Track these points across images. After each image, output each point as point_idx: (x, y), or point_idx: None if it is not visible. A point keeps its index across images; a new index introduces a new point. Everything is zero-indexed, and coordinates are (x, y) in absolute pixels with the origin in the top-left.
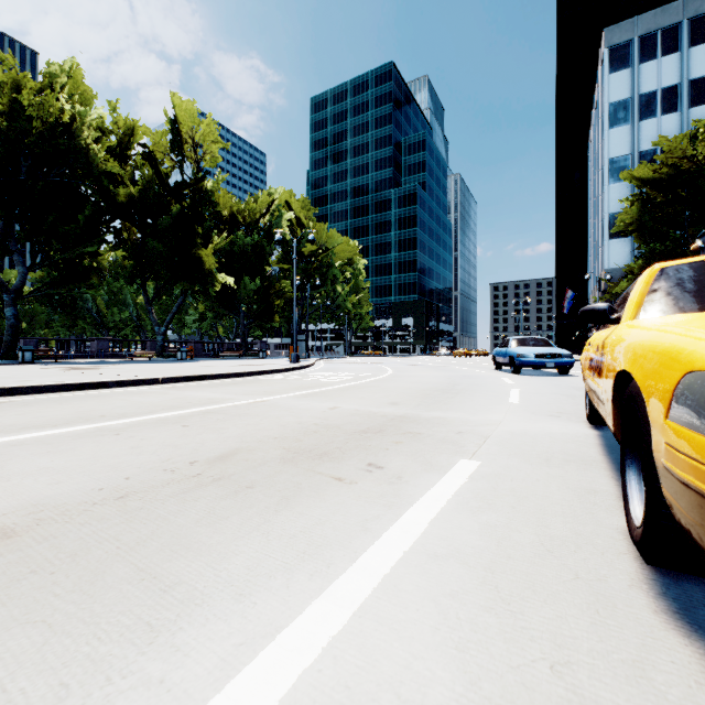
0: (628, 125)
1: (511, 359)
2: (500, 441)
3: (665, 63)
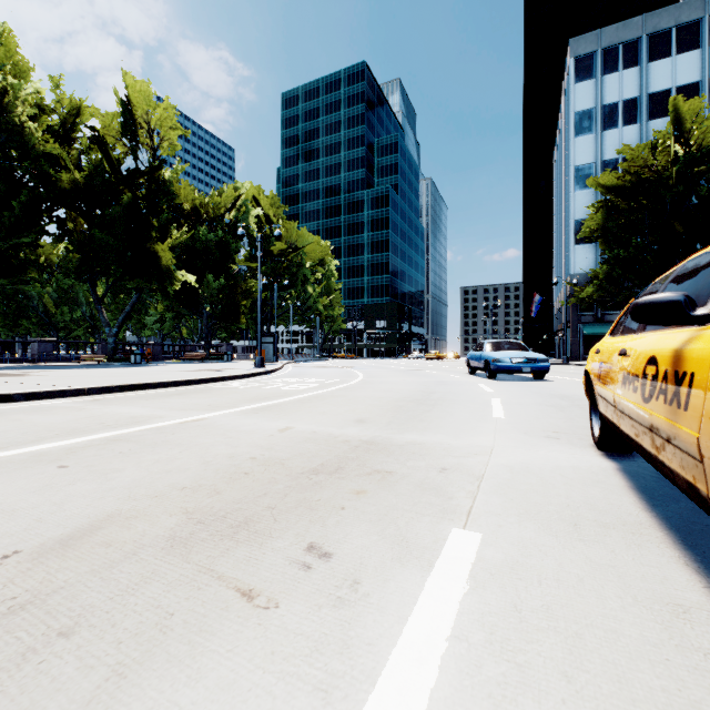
0: (592, 134)
1: (486, 364)
2: (499, 484)
3: (626, 76)
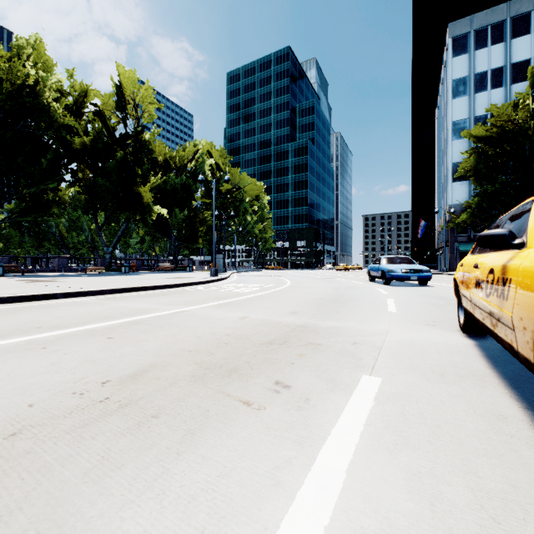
0: (466, 96)
1: (383, 273)
2: (393, 352)
3: (494, 50)
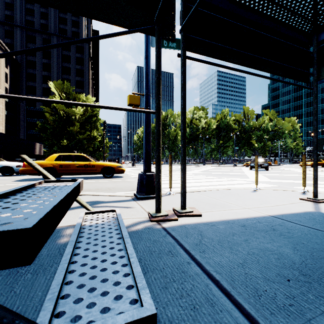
0: None
1: None
2: None
3: None
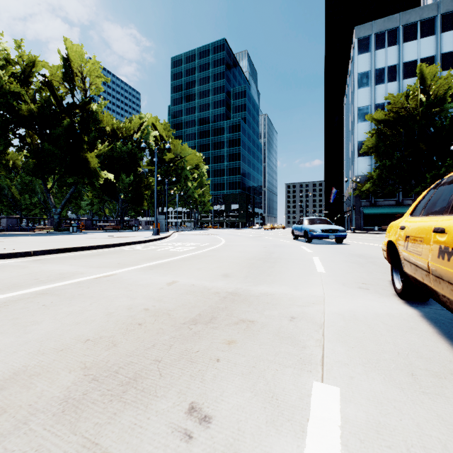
0: (369, 87)
1: (305, 233)
2: (338, 332)
3: (390, 51)
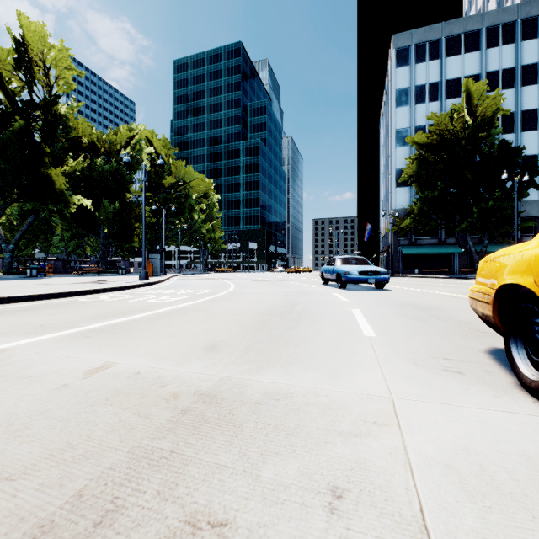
0: (408, 106)
1: (338, 276)
2: None
3: (431, 66)
